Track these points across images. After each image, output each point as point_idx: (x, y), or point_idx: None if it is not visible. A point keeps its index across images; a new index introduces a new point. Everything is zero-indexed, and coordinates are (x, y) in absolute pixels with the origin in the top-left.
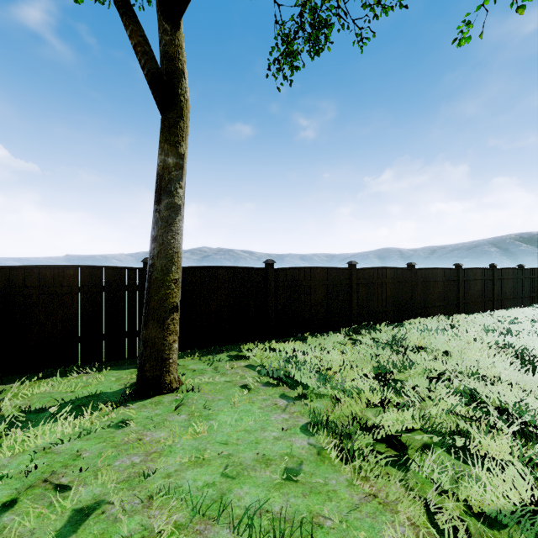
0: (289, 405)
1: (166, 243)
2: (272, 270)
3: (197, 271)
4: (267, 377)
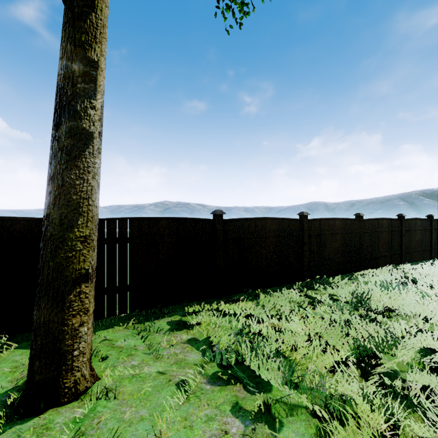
0: (247, 436)
1: (67, 184)
2: (221, 221)
3: (135, 222)
4: (214, 364)
